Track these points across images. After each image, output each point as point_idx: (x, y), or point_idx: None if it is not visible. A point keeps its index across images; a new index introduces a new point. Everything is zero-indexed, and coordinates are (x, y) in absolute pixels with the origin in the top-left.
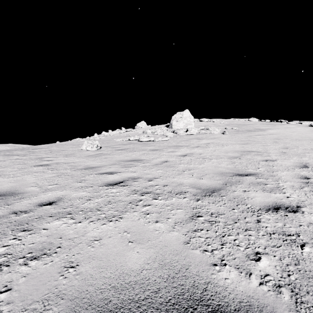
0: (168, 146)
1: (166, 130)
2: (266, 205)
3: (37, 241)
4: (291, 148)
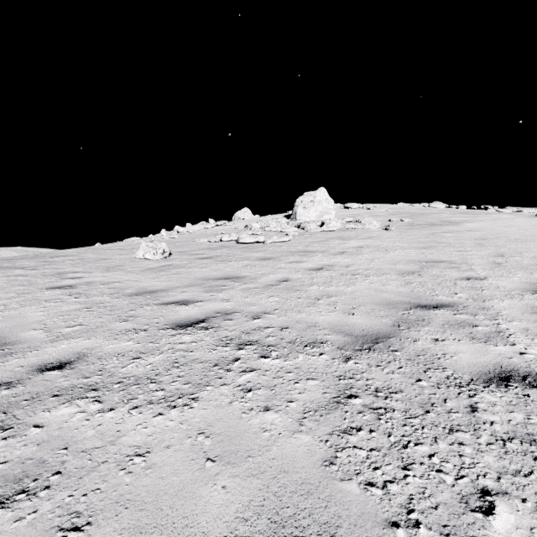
0: (289, 253)
1: (286, 224)
2: (482, 371)
3: (14, 458)
4: (509, 256)
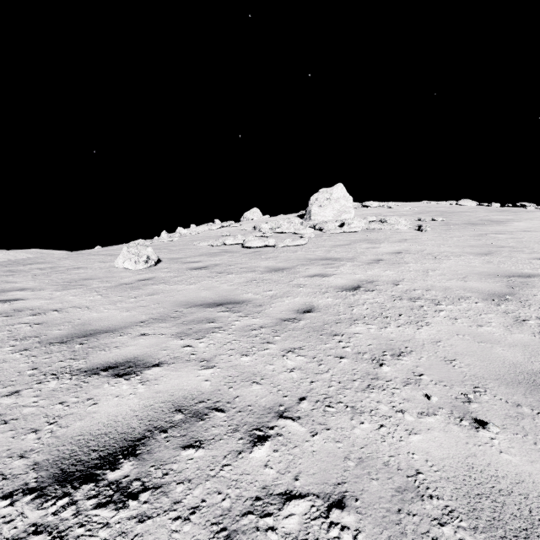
0: (308, 260)
1: (300, 224)
2: None
3: None
4: None
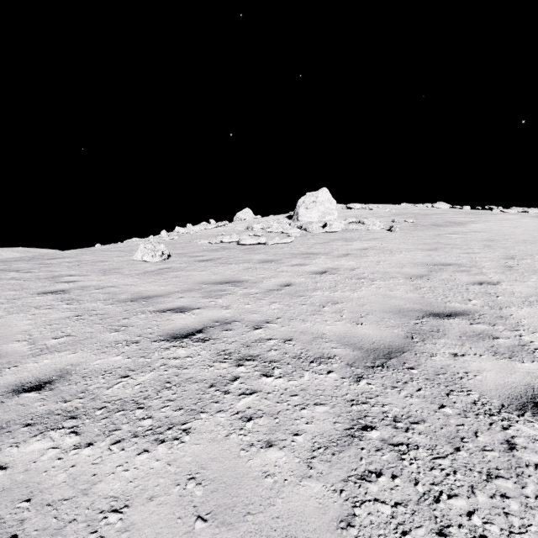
0: (292, 255)
1: (288, 225)
2: (513, 395)
3: None
4: (520, 259)
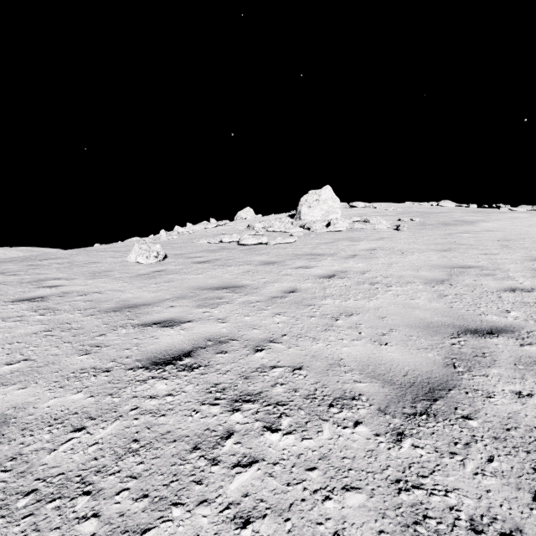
0: (295, 256)
1: (290, 224)
2: None
3: None
4: None
